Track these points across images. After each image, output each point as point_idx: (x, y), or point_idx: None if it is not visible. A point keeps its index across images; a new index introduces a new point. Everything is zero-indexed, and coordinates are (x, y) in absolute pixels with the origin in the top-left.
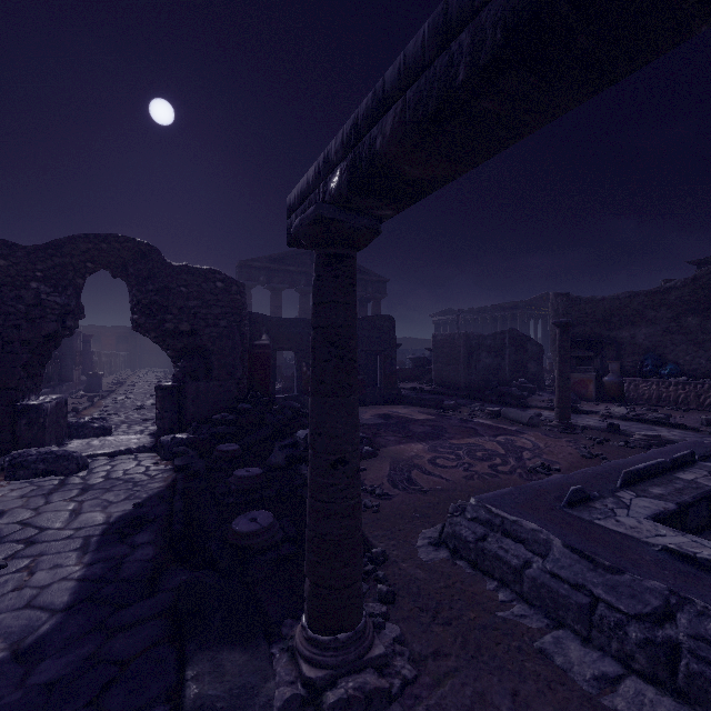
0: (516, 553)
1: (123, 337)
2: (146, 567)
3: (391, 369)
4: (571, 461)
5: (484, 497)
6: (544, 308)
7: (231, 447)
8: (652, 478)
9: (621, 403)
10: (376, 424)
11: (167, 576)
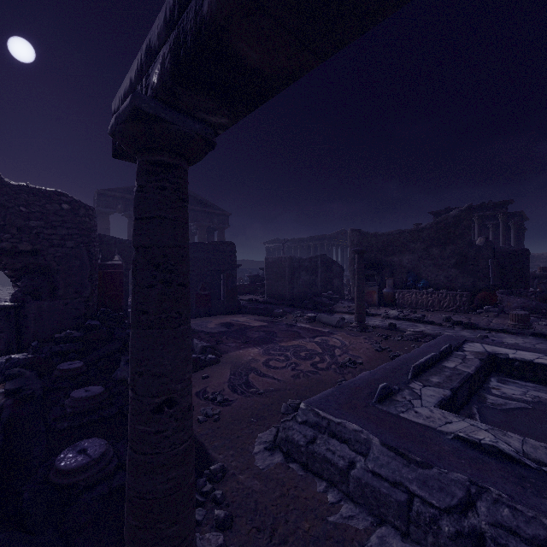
0: (341, 454)
1: None
2: None
3: (233, 285)
4: (369, 355)
5: (312, 400)
6: (342, 240)
7: (74, 364)
8: (430, 368)
9: (394, 308)
10: (219, 332)
11: None
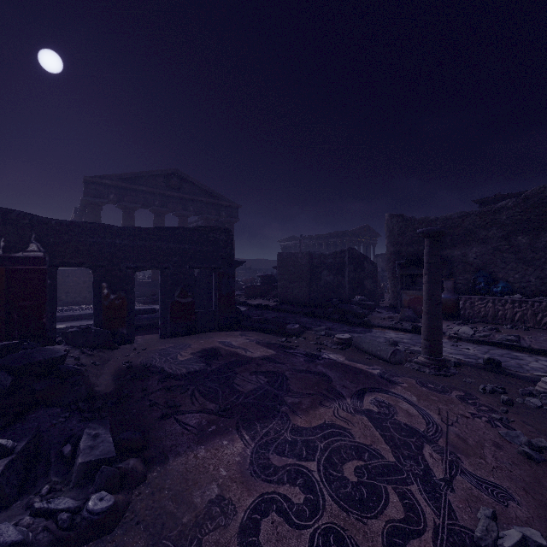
0: None
1: None
2: None
3: (228, 289)
4: (524, 481)
5: None
6: (365, 236)
7: None
8: None
9: (461, 322)
10: (186, 376)
11: None
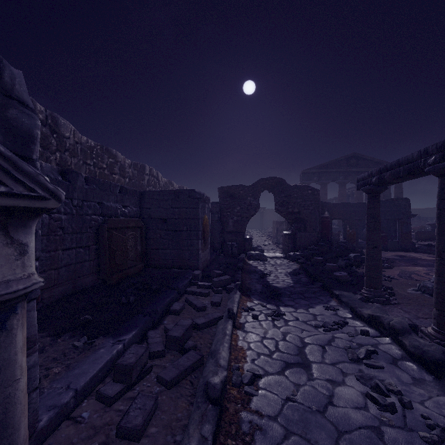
0: None
1: None
2: (307, 281)
3: (407, 230)
4: None
5: None
6: None
7: (319, 258)
8: None
9: None
10: (393, 258)
11: (315, 282)
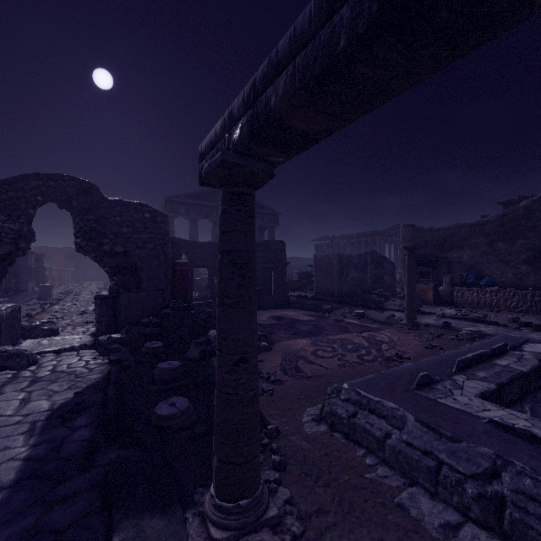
0: (379, 427)
1: (71, 256)
2: (82, 446)
3: (282, 281)
4: (417, 351)
5: (355, 382)
6: (396, 235)
7: (156, 344)
8: (478, 364)
9: (452, 306)
10: (271, 324)
11: (100, 453)
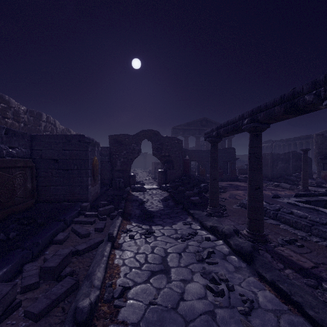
0: None
1: None
2: (173, 204)
3: (233, 168)
4: None
5: None
6: None
7: (182, 188)
8: (307, 196)
9: None
10: (226, 186)
11: (178, 205)
